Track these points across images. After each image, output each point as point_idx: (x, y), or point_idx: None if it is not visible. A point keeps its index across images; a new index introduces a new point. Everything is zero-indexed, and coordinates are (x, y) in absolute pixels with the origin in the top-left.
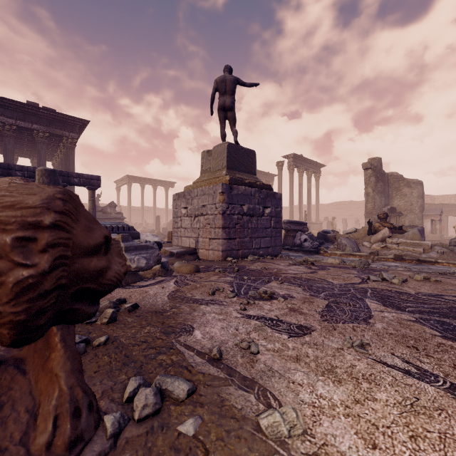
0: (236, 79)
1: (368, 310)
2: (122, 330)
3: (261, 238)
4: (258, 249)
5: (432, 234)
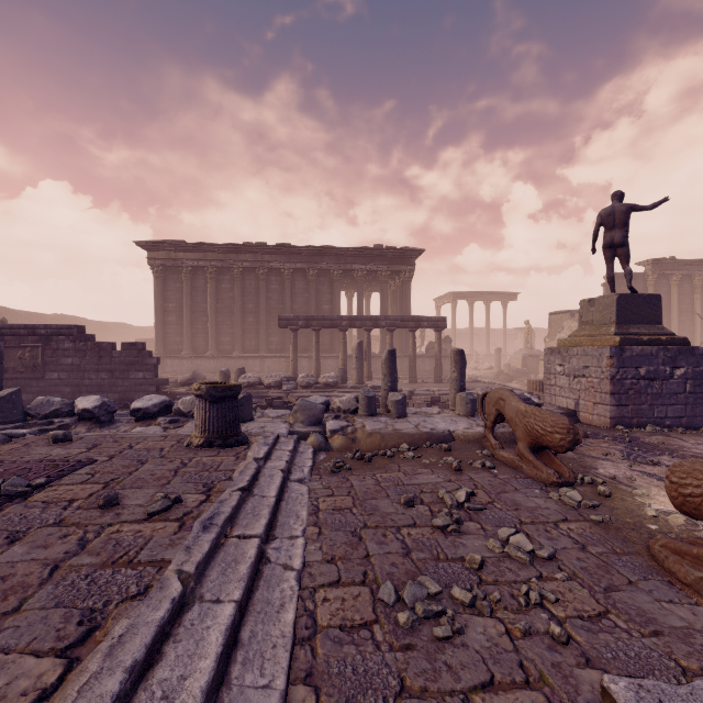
0: (629, 207)
1: None
2: None
3: (668, 405)
4: (662, 419)
5: None
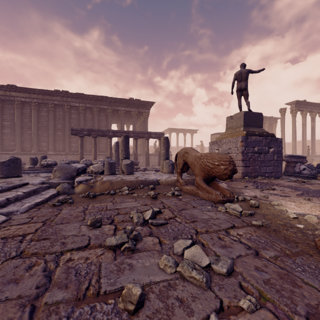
0: (248, 71)
1: None
2: None
3: (267, 166)
4: (264, 173)
5: None
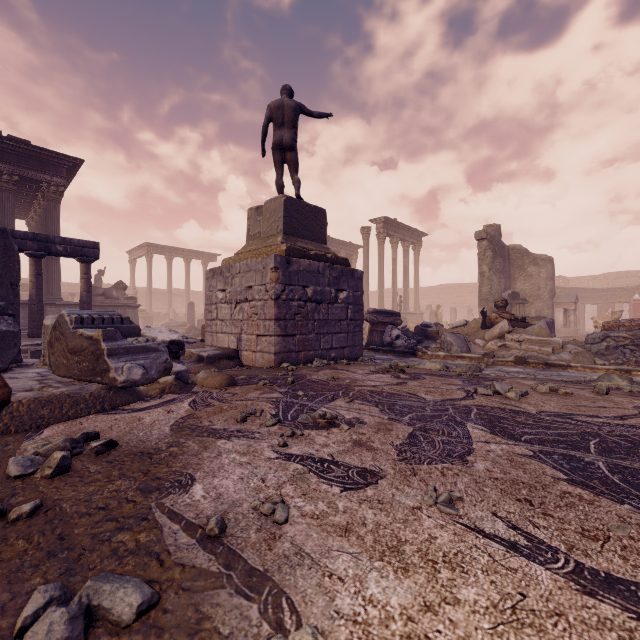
0: (298, 105)
1: (469, 440)
2: (73, 487)
3: (334, 334)
4: (328, 350)
5: (565, 328)
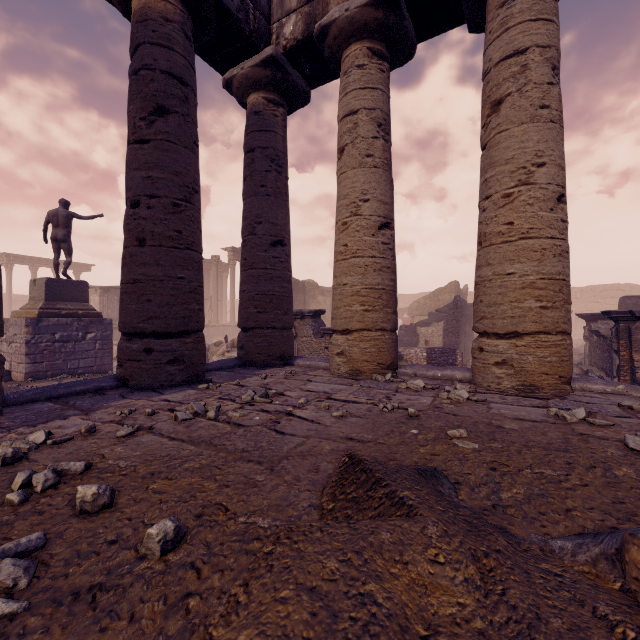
0: (70, 214)
1: None
2: None
3: (81, 359)
4: (76, 369)
5: None
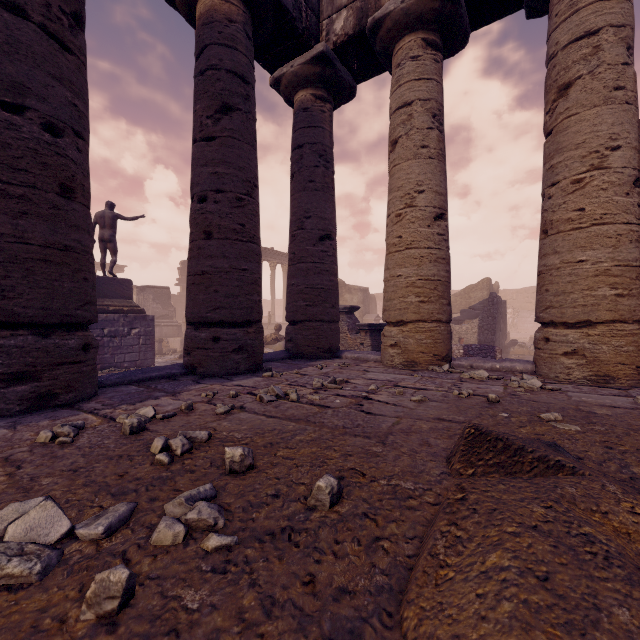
0: (115, 215)
1: None
2: None
3: (127, 353)
4: (122, 363)
5: None
